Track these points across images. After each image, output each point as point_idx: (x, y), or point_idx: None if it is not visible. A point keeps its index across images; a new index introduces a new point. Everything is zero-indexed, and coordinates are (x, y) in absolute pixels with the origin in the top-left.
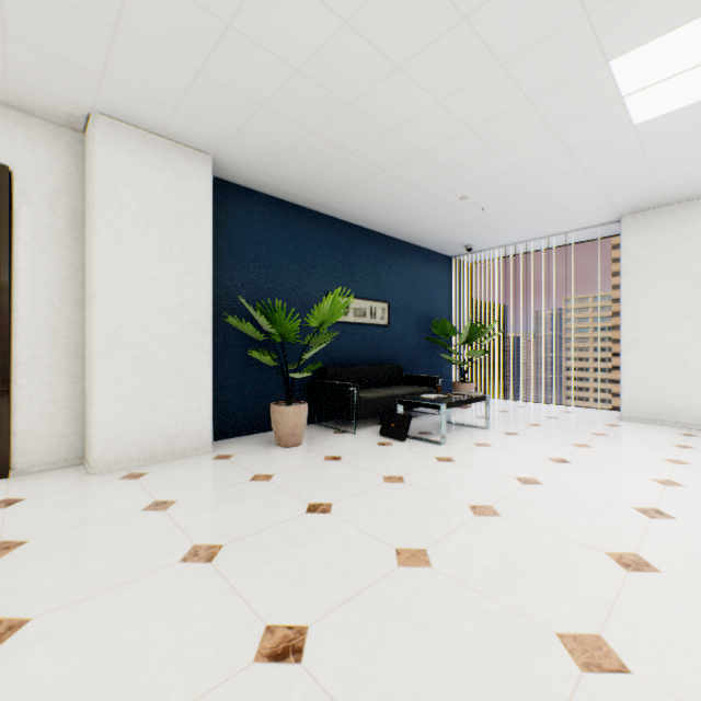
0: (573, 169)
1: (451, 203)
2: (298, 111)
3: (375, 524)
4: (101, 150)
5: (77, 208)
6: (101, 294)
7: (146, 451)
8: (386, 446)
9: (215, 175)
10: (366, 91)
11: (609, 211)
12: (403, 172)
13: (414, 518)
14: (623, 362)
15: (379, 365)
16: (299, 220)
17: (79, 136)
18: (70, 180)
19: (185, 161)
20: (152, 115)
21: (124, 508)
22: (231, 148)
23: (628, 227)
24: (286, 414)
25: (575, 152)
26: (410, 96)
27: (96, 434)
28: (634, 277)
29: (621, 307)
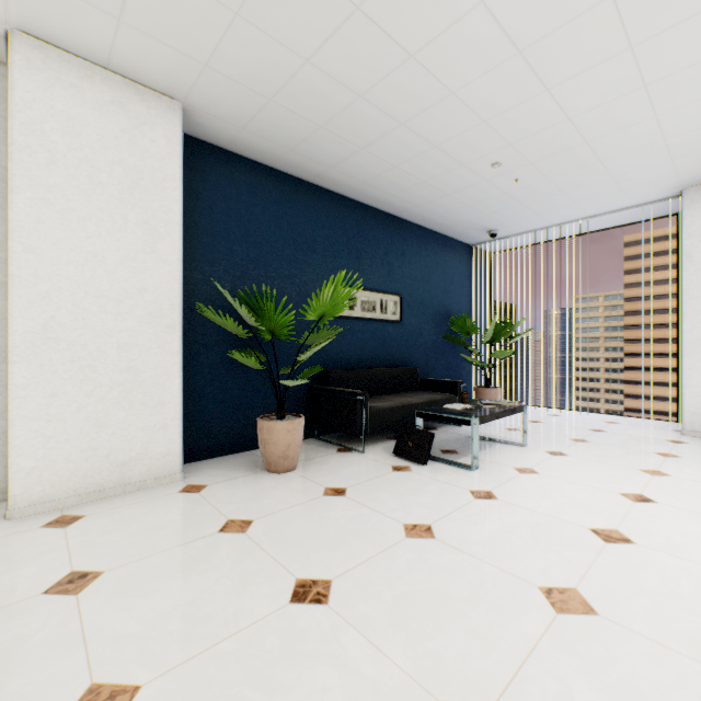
0: (643, 118)
1: (480, 172)
2: (286, 22)
3: (398, 631)
4: (22, 81)
5: None
6: (22, 274)
7: (88, 483)
8: (402, 472)
9: (190, 134)
10: None
11: (670, 183)
12: (424, 126)
13: (461, 618)
14: (686, 364)
15: (391, 367)
16: (296, 195)
17: (2, 69)
18: None
19: (145, 106)
20: (91, 33)
21: (17, 588)
22: (204, 89)
23: (692, 202)
24: (276, 432)
25: (653, 91)
26: None
27: (15, 463)
28: (700, 262)
29: (683, 298)
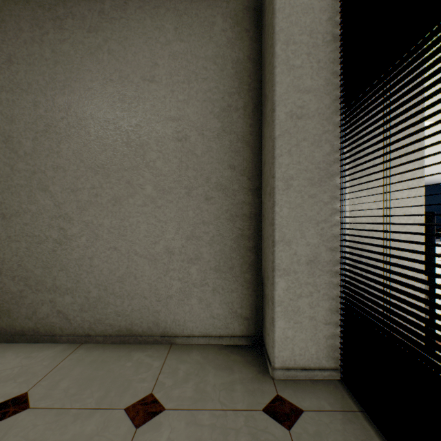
0: None
1: (440, 180)
2: None
3: None
4: None
5: None
6: None
7: None
8: None
9: None
10: None
11: None
12: None
13: None
14: None
15: None
16: None
17: None
18: None
19: None
20: None
21: None
22: None
23: None
24: None
25: None
26: None
27: None
28: None
29: None
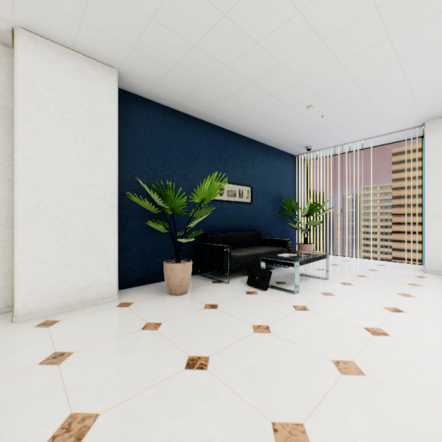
0: (398, 79)
1: (300, 111)
2: (182, 23)
3: (248, 384)
4: (22, 58)
5: (7, 107)
6: (22, 174)
7: (62, 301)
8: (252, 294)
9: (122, 88)
10: (238, 0)
11: (416, 118)
12: (265, 84)
13: (285, 377)
14: (426, 229)
15: (245, 231)
16: (187, 125)
17: (9, 50)
18: (1, 84)
19: (95, 72)
20: (64, 29)
21: (23, 361)
22: (131, 62)
23: (430, 129)
24: (175, 270)
25: (403, 63)
26: (275, 6)
27: (18, 289)
28: (435, 166)
29: (424, 188)
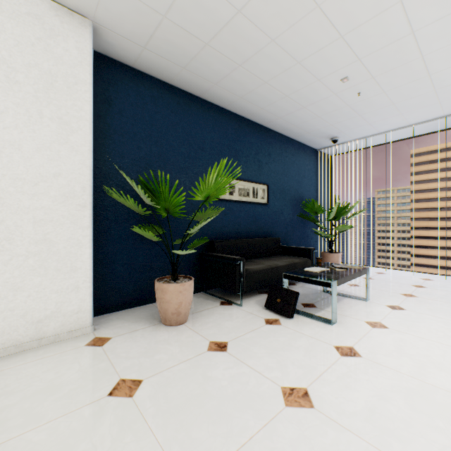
0: None
1: (331, 86)
2: None
3: None
4: None
5: None
6: None
7: (6, 340)
8: (274, 325)
9: (103, 52)
10: None
11: None
12: (291, 42)
13: None
14: None
15: (260, 238)
16: (189, 106)
17: None
18: None
19: (58, 20)
20: None
21: None
22: (108, 6)
23: None
24: (169, 292)
25: None
26: None
27: None
28: None
29: None
